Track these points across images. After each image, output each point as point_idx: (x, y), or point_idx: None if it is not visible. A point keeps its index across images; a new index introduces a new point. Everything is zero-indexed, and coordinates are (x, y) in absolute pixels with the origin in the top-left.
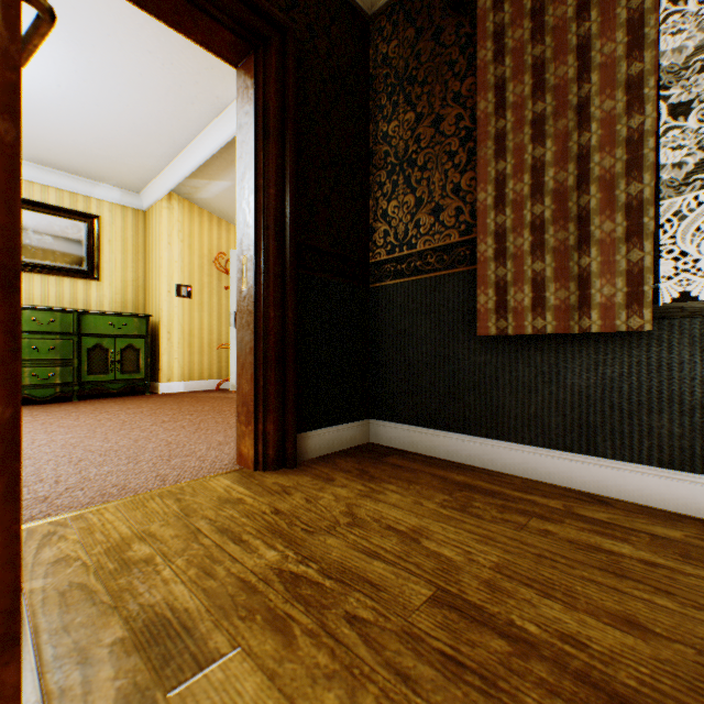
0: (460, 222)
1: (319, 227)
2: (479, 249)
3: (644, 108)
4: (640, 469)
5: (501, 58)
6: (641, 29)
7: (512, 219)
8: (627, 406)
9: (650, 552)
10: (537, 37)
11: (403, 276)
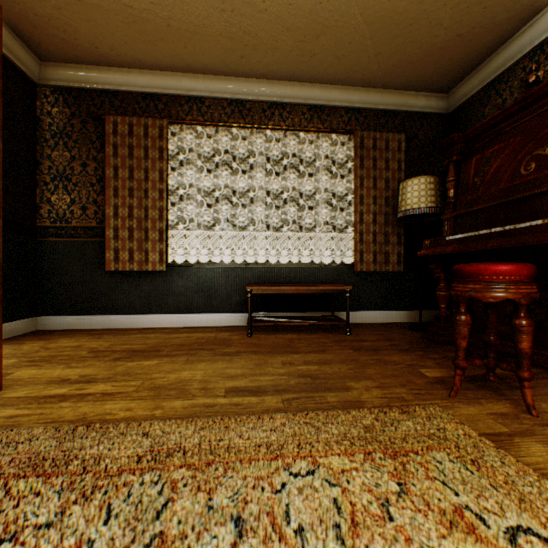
0: (98, 218)
1: (4, 205)
2: (107, 233)
3: (164, 200)
4: (165, 315)
5: (117, 157)
6: (164, 175)
7: (122, 224)
8: (162, 295)
9: (159, 334)
10: (132, 158)
11: (63, 237)
